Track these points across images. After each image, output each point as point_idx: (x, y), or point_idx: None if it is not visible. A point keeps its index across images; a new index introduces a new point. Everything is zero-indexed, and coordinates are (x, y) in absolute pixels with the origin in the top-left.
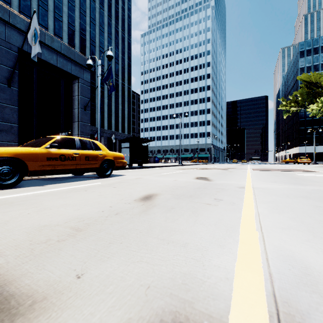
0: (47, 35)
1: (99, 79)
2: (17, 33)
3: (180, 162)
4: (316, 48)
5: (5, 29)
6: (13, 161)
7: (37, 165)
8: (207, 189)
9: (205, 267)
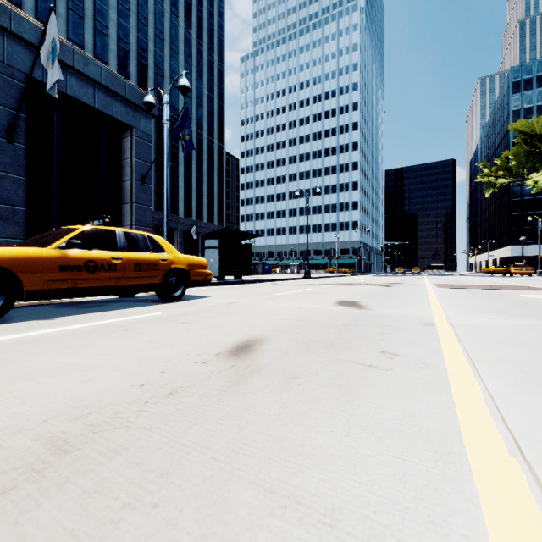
0: (76, 52)
1: (166, 129)
2: (25, 49)
3: (308, 272)
4: (540, 76)
5: (4, 41)
6: None
7: (41, 281)
8: (361, 326)
9: None
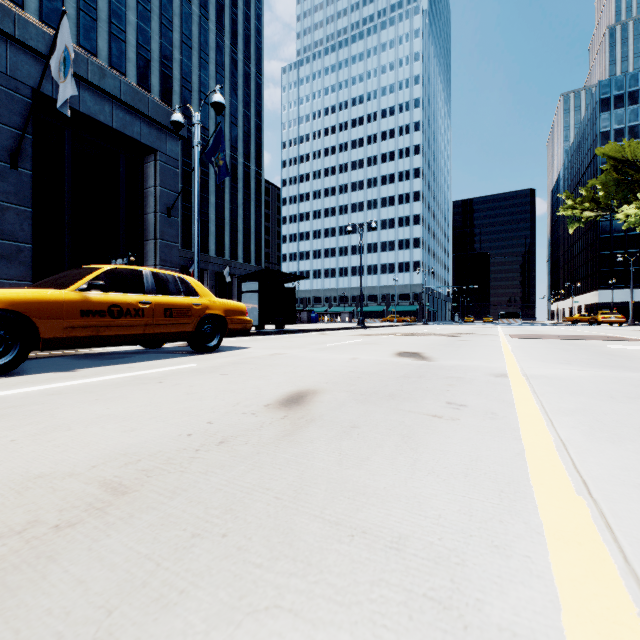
0: (91, 63)
1: (197, 153)
2: (31, 58)
3: (362, 321)
4: (633, 92)
5: (6, 50)
6: (7, 318)
7: (60, 327)
8: (425, 378)
9: (472, 634)
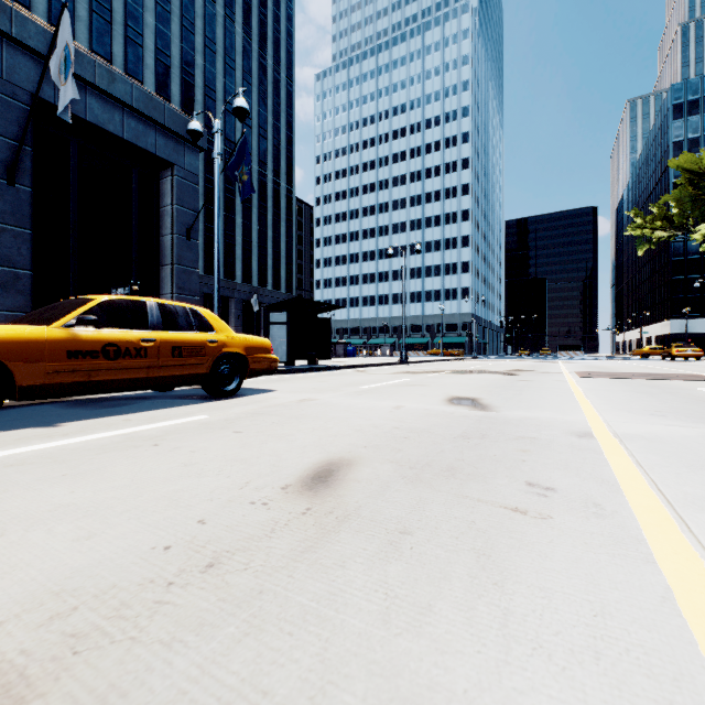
0: (99, 65)
1: (217, 166)
2: (31, 60)
3: (404, 355)
4: None
5: (2, 50)
6: None
7: (40, 372)
8: (489, 439)
9: None
